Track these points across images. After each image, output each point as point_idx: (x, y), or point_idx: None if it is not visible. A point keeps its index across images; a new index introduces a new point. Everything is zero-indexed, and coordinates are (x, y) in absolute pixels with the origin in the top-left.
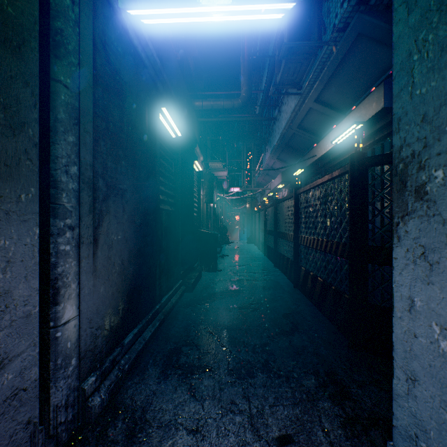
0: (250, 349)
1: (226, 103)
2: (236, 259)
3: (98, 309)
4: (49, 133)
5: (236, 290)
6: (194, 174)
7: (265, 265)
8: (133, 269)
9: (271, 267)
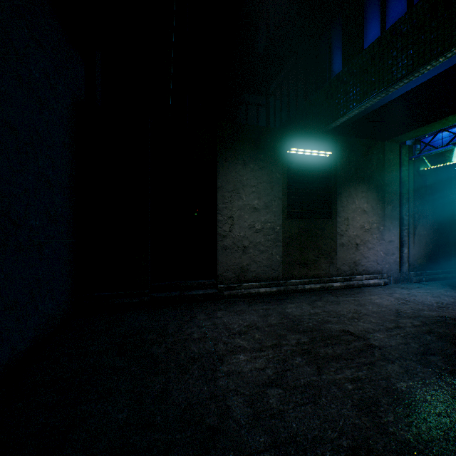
0: None
1: None
2: None
3: (415, 254)
4: (401, 207)
5: None
6: None
7: None
8: (432, 246)
9: None
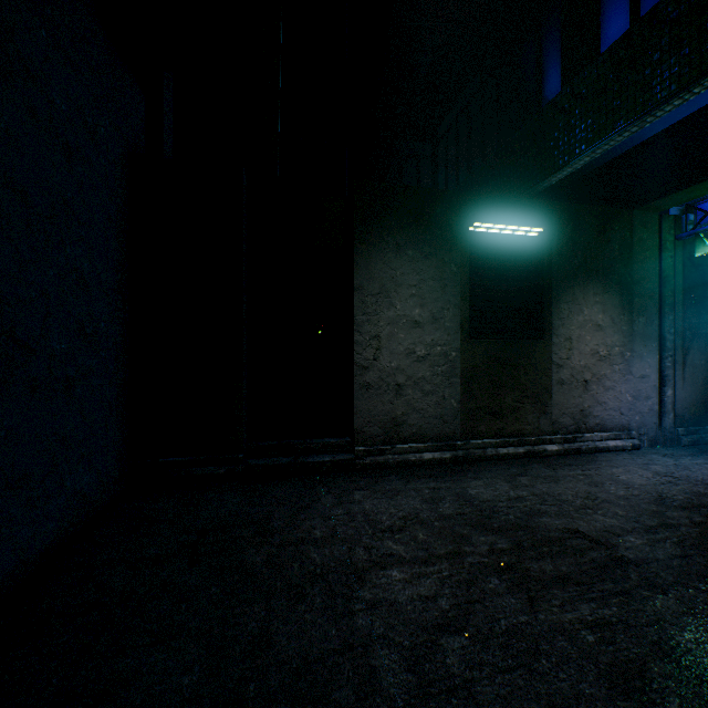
0: None
1: None
2: None
3: (685, 398)
4: (661, 319)
5: None
6: None
7: None
8: None
9: None
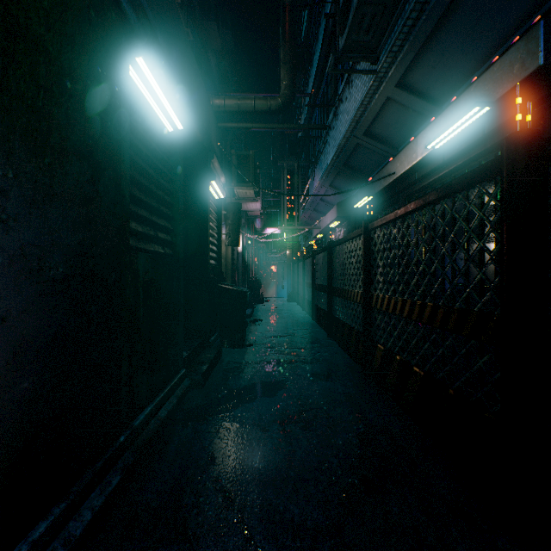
0: (307, 547)
1: (259, 103)
2: (273, 325)
3: None
4: None
5: (274, 383)
6: (211, 202)
7: (315, 334)
8: (36, 384)
9: (323, 339)
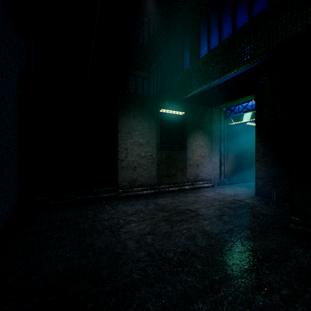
0: None
1: None
2: None
3: (227, 169)
4: (220, 144)
5: None
6: None
7: None
8: (235, 165)
9: None
